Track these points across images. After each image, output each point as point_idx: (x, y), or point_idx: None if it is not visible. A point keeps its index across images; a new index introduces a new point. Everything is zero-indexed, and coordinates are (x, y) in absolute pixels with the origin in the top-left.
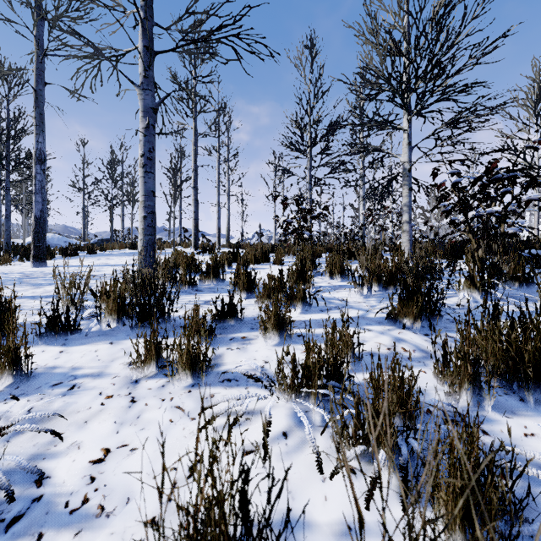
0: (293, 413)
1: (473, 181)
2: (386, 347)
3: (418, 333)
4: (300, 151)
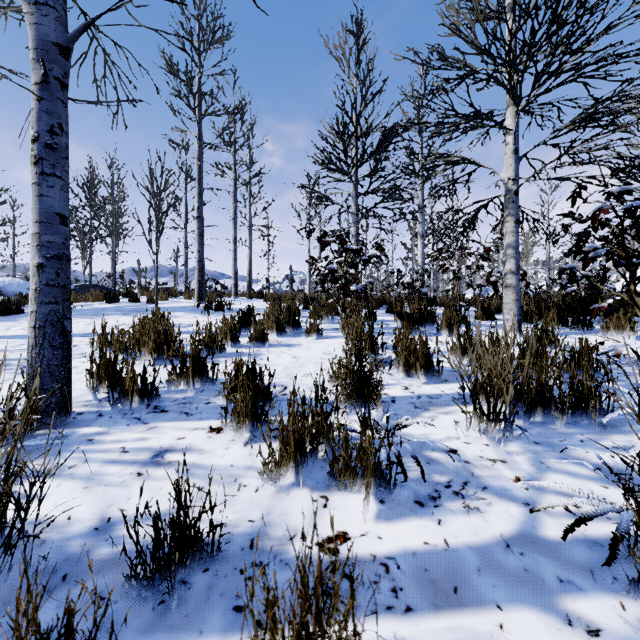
0: None
1: None
2: None
3: None
4: (343, 172)
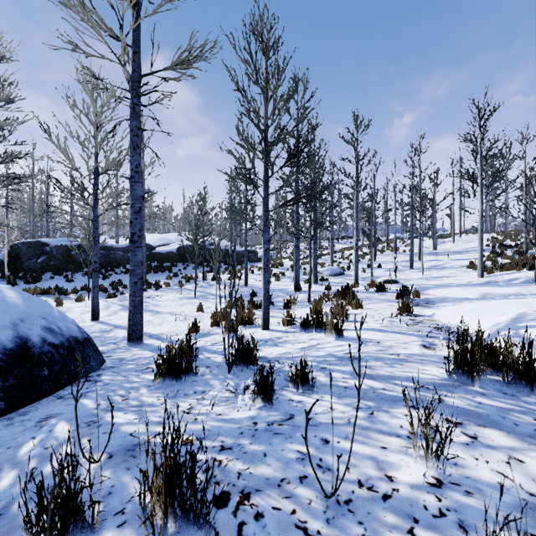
0: None
1: None
2: None
3: None
4: None
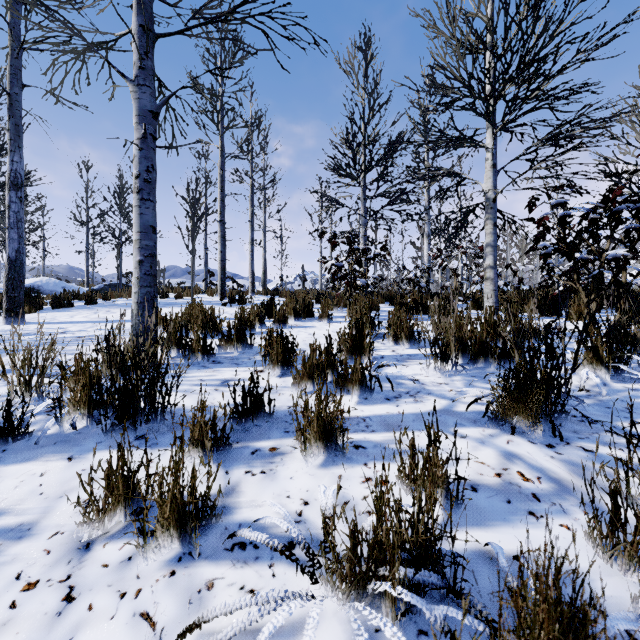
0: (353, 636)
1: (583, 214)
2: (494, 472)
3: (536, 443)
4: (352, 177)
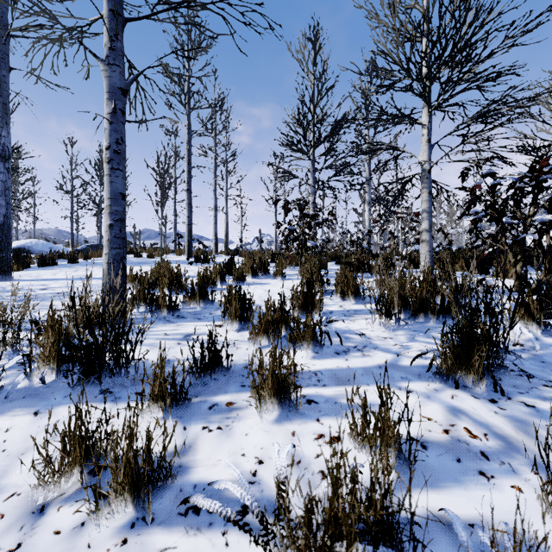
0: None
1: (511, 183)
2: (442, 428)
3: (479, 397)
4: (303, 152)
